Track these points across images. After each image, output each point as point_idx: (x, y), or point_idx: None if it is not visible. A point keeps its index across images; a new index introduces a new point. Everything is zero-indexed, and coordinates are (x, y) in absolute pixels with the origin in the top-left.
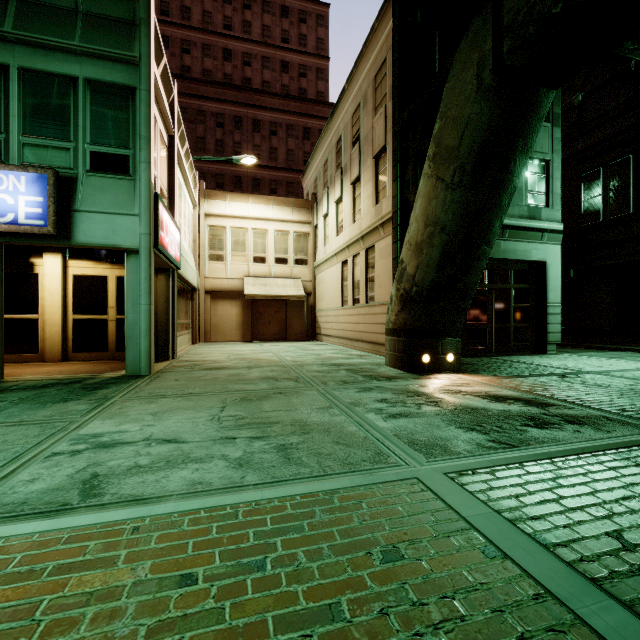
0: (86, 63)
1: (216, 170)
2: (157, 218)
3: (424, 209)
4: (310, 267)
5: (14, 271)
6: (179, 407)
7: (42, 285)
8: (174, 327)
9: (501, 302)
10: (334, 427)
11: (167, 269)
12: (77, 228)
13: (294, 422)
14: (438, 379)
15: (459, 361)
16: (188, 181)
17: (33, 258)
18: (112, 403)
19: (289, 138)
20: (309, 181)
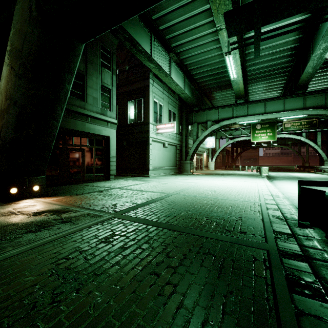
0: None
1: None
2: None
3: (5, 87)
4: None
5: None
6: None
7: None
8: None
9: (89, 155)
10: None
11: None
12: None
13: None
14: (16, 204)
15: (44, 189)
16: None
17: None
18: None
19: None
20: None
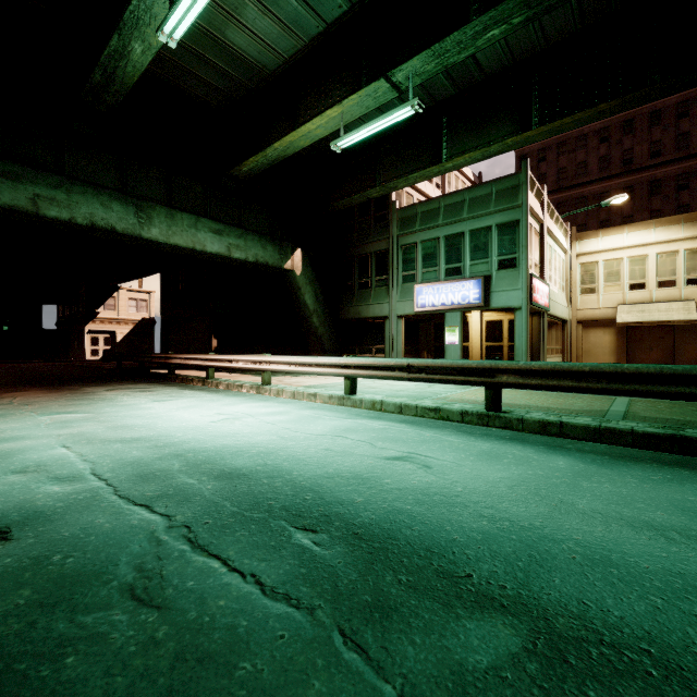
0: (495, 216)
1: (599, 189)
2: (531, 288)
3: None
4: None
5: None
6: None
7: (470, 327)
8: (544, 350)
9: None
10: None
11: (539, 313)
12: (492, 300)
13: None
14: None
15: None
16: (557, 240)
17: (467, 313)
18: None
19: None
20: None
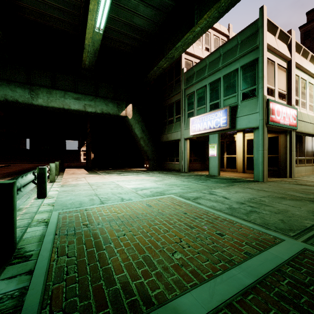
0: (240, 60)
1: None
2: (268, 110)
3: None
4: None
5: (229, 140)
6: (248, 192)
7: (237, 144)
8: (290, 161)
9: None
10: (299, 217)
11: (285, 131)
12: (237, 123)
13: (282, 209)
14: None
15: None
16: (313, 74)
17: (234, 135)
18: (232, 186)
19: None
20: None
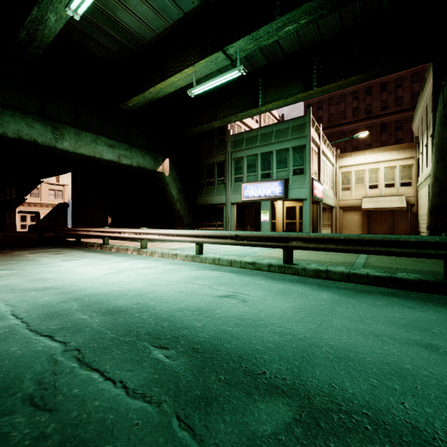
0: (291, 142)
1: (352, 128)
2: (312, 186)
3: (433, 168)
4: (413, 187)
5: None
6: None
7: (277, 211)
8: (320, 225)
9: None
10: None
11: (317, 202)
12: (289, 194)
13: None
14: None
15: None
16: (328, 158)
17: (274, 202)
18: None
19: (413, 84)
20: (415, 127)
